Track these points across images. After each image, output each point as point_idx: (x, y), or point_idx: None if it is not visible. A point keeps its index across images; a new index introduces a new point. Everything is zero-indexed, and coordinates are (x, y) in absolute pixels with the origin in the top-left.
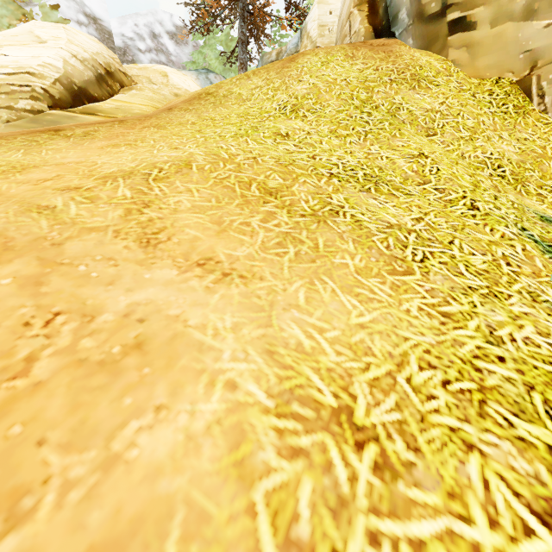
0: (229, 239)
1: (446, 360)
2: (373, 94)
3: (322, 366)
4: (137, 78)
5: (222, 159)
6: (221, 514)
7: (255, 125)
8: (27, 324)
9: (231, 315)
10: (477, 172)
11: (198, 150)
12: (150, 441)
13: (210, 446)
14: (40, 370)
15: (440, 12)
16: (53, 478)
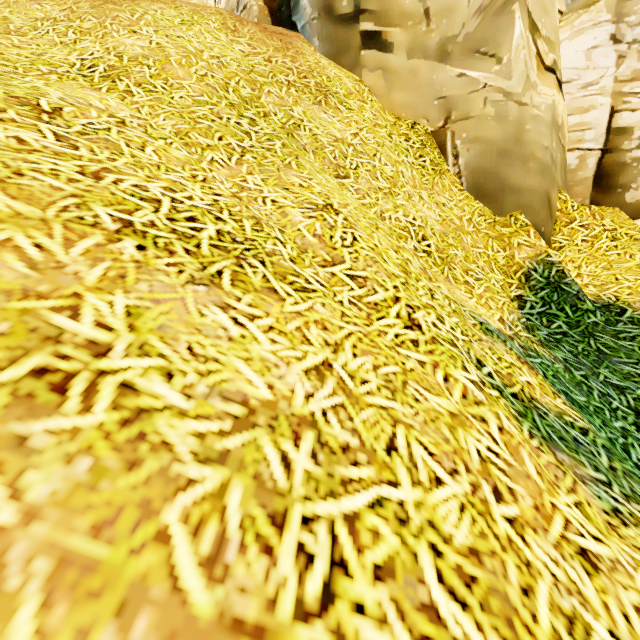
0: None
1: None
2: (261, 93)
3: None
4: None
5: None
6: None
7: None
8: None
9: None
10: (401, 243)
11: None
12: None
13: None
14: None
15: (351, 15)
16: None
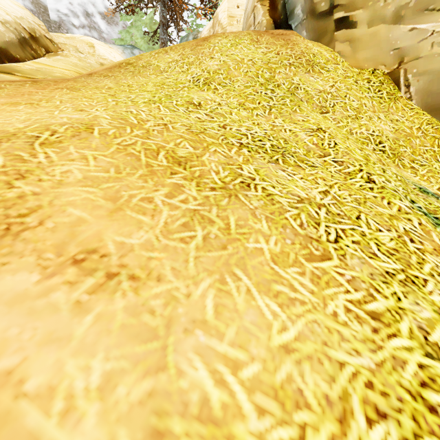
0: (124, 220)
1: (394, 398)
2: (275, 74)
3: None
4: (64, 46)
5: (129, 124)
6: None
7: (170, 93)
8: None
9: (104, 356)
10: (364, 146)
11: (105, 113)
12: None
13: None
14: None
15: (328, 11)
16: None
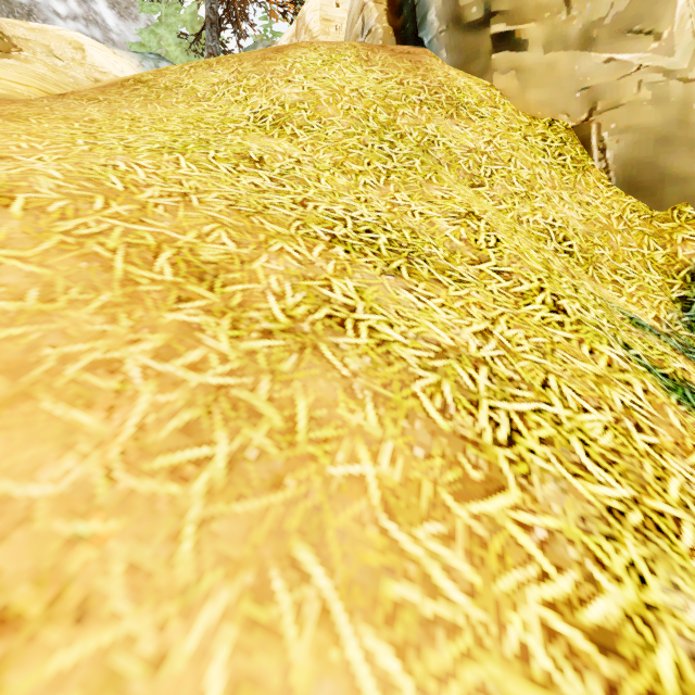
0: (28, 428)
1: None
2: (396, 116)
3: None
4: (24, 43)
5: (104, 192)
6: None
7: (207, 138)
8: None
9: None
10: (540, 244)
11: (54, 166)
12: None
13: None
14: None
15: (481, 20)
16: None
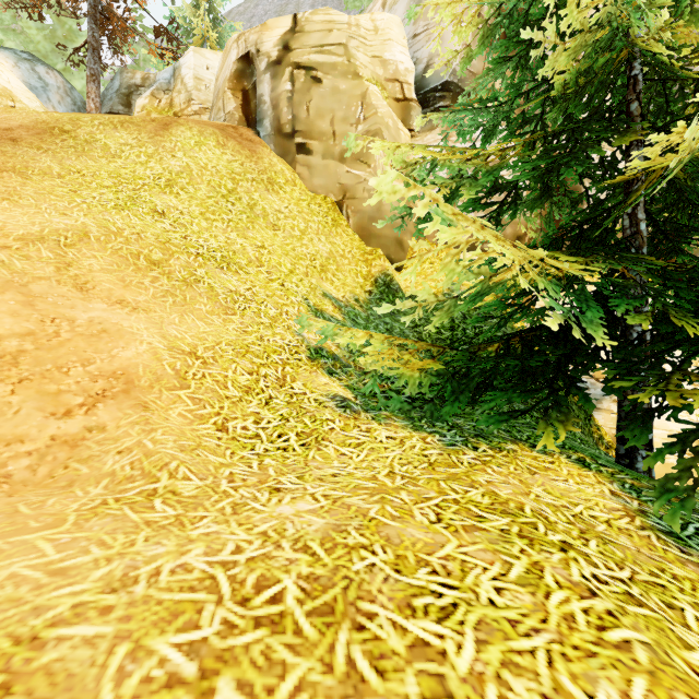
0: (133, 291)
1: (237, 344)
2: (238, 186)
3: (186, 343)
4: None
5: (112, 233)
6: (154, 365)
7: (132, 195)
8: (43, 321)
9: (143, 324)
10: (300, 262)
11: (89, 221)
12: (124, 353)
13: (146, 355)
14: (66, 336)
15: (291, 134)
16: (96, 358)
